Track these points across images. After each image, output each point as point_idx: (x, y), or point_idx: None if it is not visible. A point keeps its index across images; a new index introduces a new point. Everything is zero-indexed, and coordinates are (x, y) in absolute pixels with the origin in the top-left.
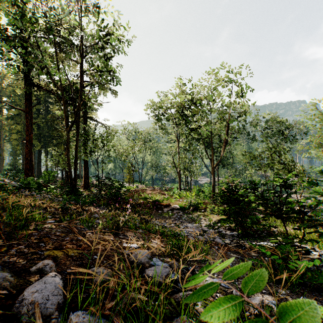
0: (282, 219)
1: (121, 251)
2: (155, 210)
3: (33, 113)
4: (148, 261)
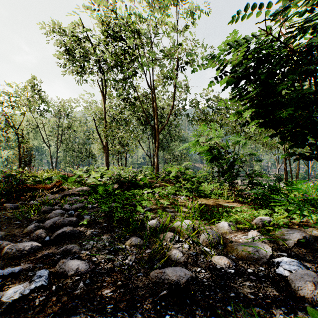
0: None
1: None
2: (5, 202)
3: None
4: None
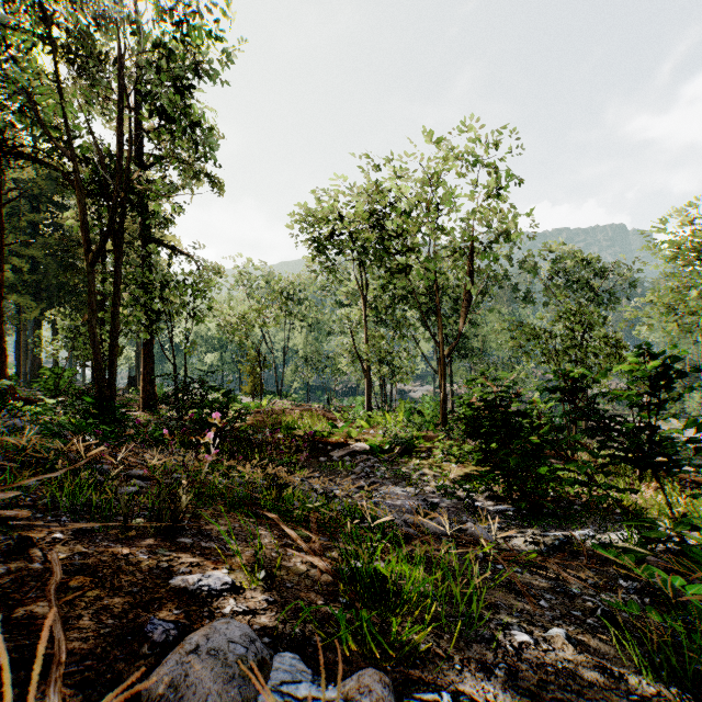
0: (654, 469)
1: (144, 617)
2: (312, 455)
3: (20, 232)
4: (238, 701)
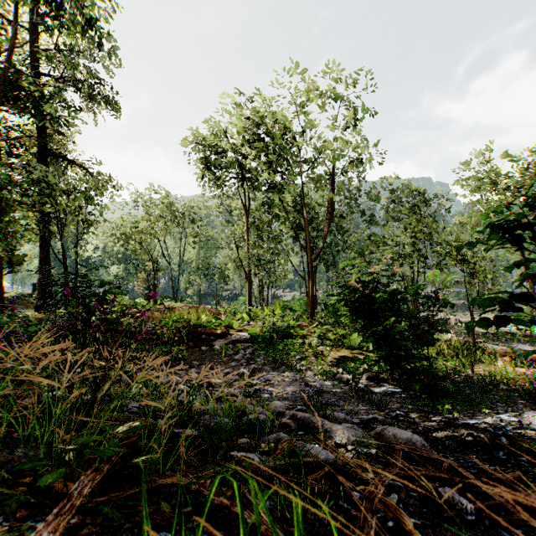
0: None
1: None
2: (194, 345)
3: None
4: None
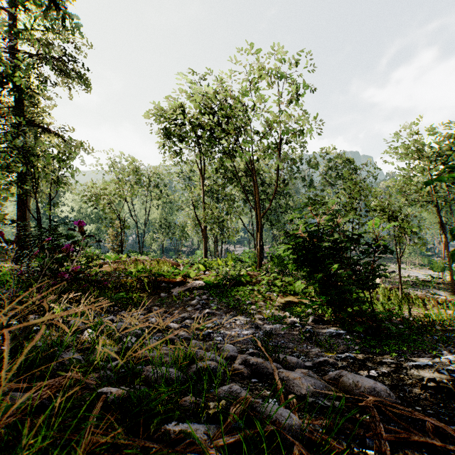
0: None
1: None
2: (155, 292)
3: None
4: None
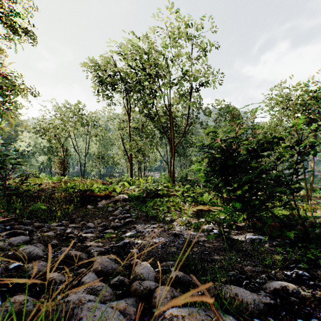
0: None
1: None
2: (82, 205)
3: None
4: None
